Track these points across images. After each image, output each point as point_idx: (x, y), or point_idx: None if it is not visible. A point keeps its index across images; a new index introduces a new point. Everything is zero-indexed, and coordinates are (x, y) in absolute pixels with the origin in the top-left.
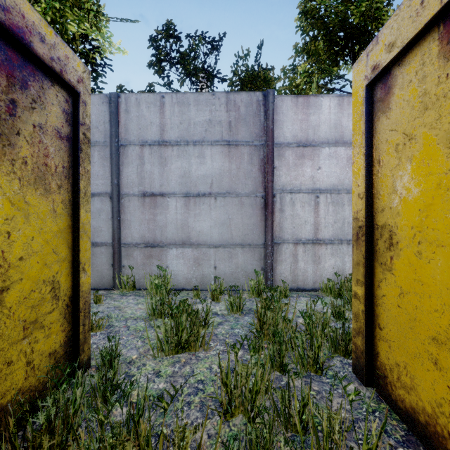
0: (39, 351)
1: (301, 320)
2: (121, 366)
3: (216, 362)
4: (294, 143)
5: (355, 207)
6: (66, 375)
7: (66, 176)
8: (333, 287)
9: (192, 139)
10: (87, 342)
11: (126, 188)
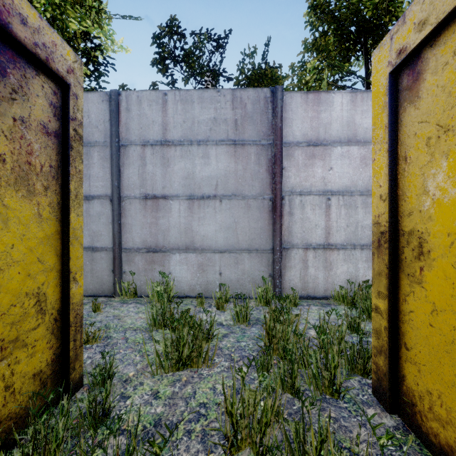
0: (20, 373)
1: (313, 333)
2: (117, 385)
3: (220, 381)
4: (304, 142)
5: (376, 210)
6: (49, 401)
7: (54, 177)
8: (346, 295)
9: (196, 138)
10: (79, 359)
11: (127, 190)
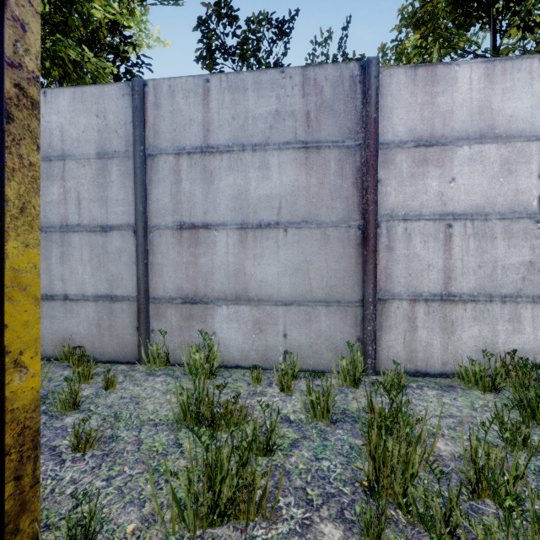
0: None
1: (442, 445)
2: None
3: None
4: (410, 141)
5: None
6: None
7: None
8: (481, 374)
9: (250, 142)
10: (29, 509)
11: (156, 217)
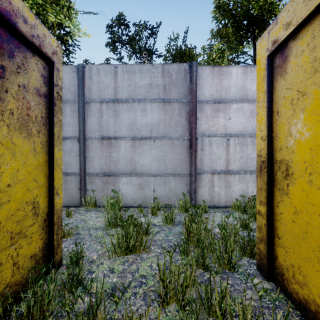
0: (22, 255)
1: (217, 230)
2: (85, 265)
3: (155, 261)
4: (211, 100)
5: (259, 147)
6: (43, 273)
7: (44, 124)
8: (240, 205)
9: (137, 98)
10: (60, 247)
11: (90, 133)
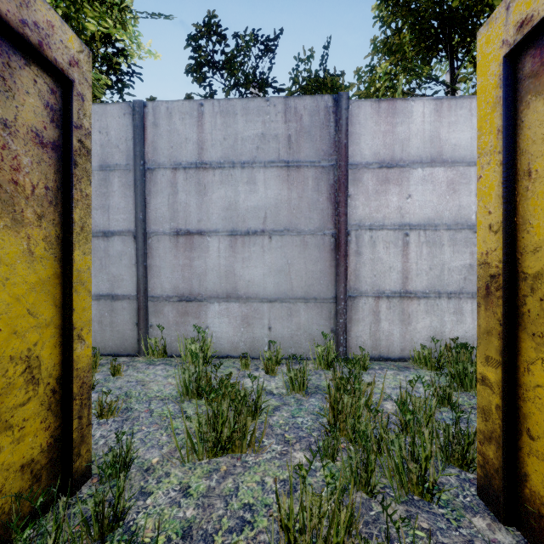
0: (2, 465)
1: (390, 406)
2: (135, 476)
3: (271, 472)
4: (375, 163)
5: (483, 246)
6: (37, 507)
7: (51, 202)
8: (429, 356)
9: (239, 160)
10: (86, 442)
11: (155, 224)
